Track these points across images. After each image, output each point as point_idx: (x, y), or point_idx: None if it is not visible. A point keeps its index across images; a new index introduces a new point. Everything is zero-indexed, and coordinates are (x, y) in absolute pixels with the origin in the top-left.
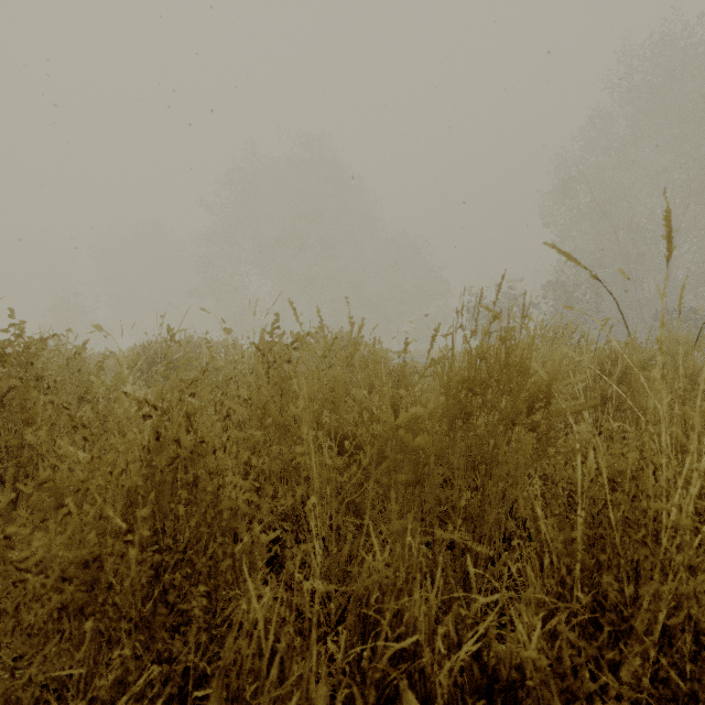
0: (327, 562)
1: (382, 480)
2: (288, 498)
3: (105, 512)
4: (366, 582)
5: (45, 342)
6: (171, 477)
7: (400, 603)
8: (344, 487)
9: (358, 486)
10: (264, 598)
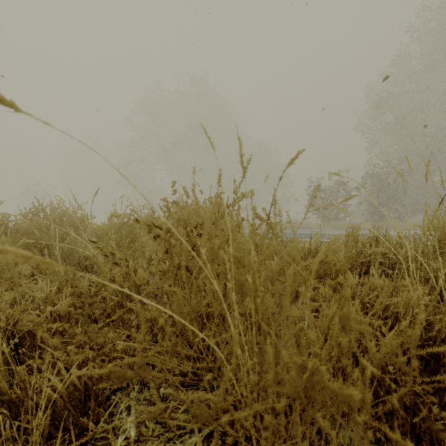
0: None
1: None
2: None
3: None
4: None
5: None
6: None
7: None
8: None
9: None
10: None
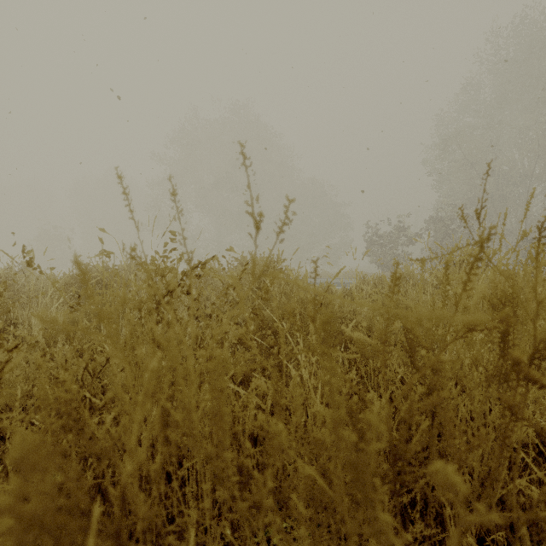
0: None
1: None
2: None
3: None
4: None
5: None
6: None
7: None
8: None
9: None
10: None
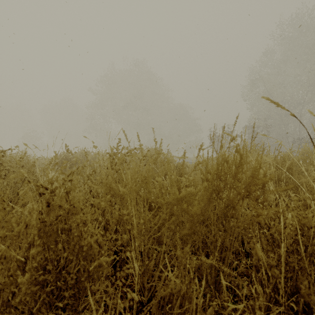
0: (143, 269)
1: (172, 227)
2: (118, 241)
3: (8, 253)
4: (163, 294)
5: (4, 152)
6: (55, 227)
7: (183, 309)
8: (152, 228)
9: (159, 227)
10: (100, 311)
